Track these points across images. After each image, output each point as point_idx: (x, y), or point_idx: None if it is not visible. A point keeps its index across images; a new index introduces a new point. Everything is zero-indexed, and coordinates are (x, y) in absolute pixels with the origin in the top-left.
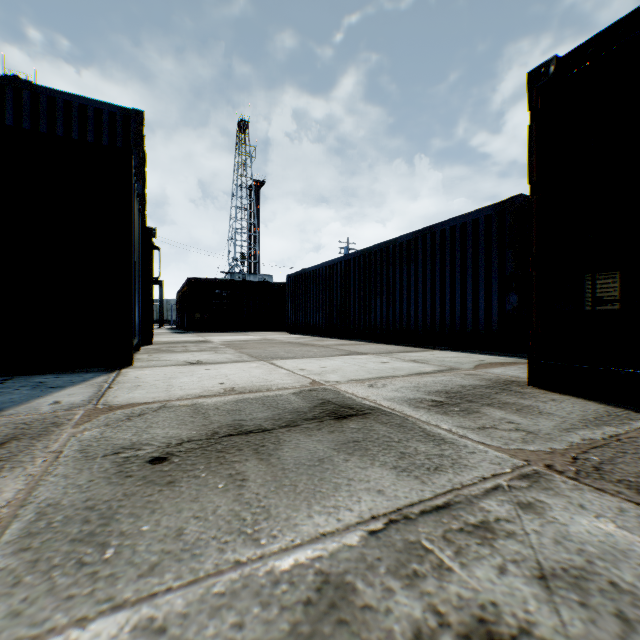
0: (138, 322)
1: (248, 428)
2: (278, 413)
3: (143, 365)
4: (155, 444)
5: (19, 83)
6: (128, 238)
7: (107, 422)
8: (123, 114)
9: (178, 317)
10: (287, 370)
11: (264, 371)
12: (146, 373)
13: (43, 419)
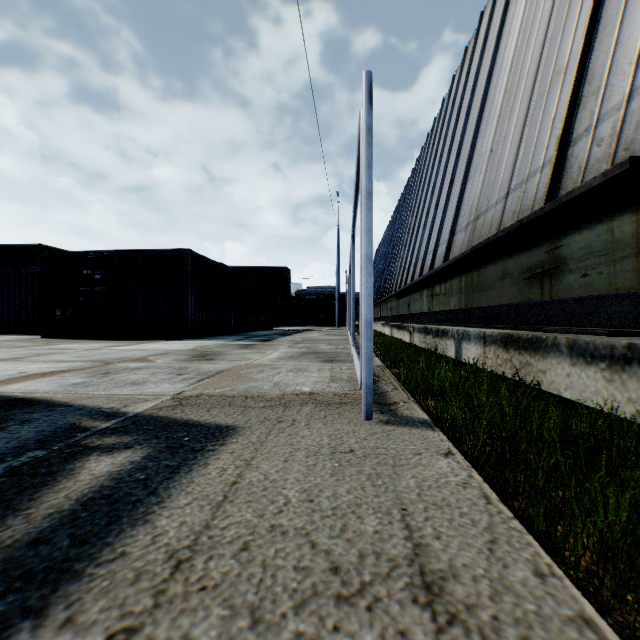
0: None
1: None
2: None
3: None
4: None
5: None
6: None
7: None
8: None
9: None
10: None
11: None
12: None
13: None
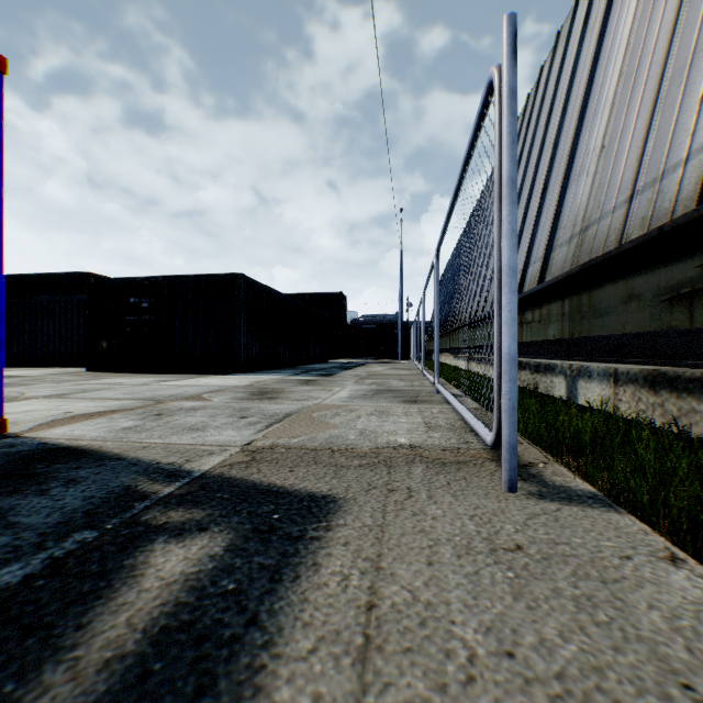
0: None
1: None
2: None
3: None
4: None
5: None
6: None
7: None
8: None
9: None
10: None
11: None
12: None
13: None
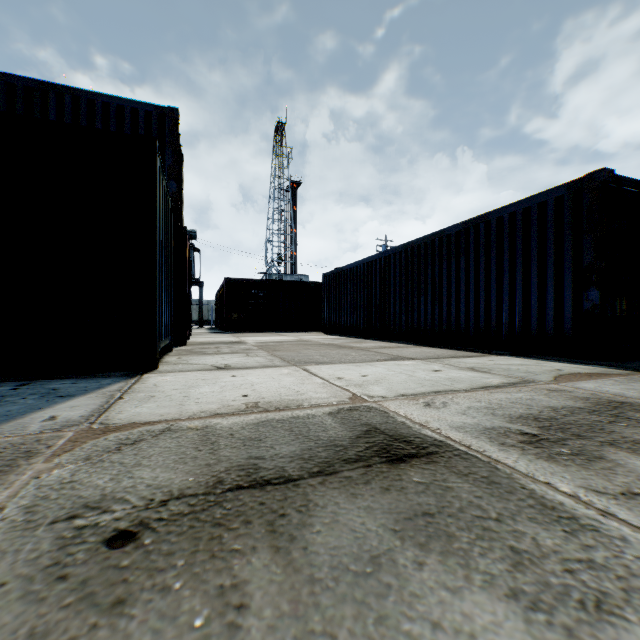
0: (169, 323)
1: (265, 474)
2: (309, 447)
3: (168, 369)
4: (131, 500)
5: (61, 88)
6: (152, 233)
7: (90, 453)
8: (158, 113)
9: (217, 317)
10: (322, 379)
11: (296, 380)
12: (167, 379)
13: (20, 444)
